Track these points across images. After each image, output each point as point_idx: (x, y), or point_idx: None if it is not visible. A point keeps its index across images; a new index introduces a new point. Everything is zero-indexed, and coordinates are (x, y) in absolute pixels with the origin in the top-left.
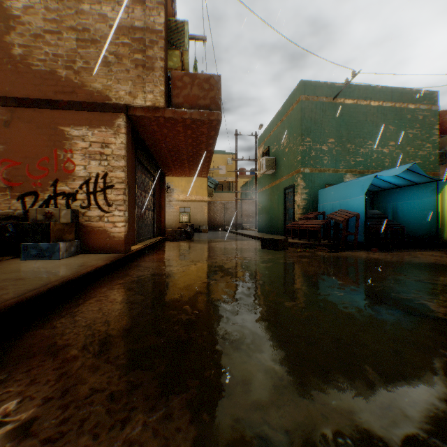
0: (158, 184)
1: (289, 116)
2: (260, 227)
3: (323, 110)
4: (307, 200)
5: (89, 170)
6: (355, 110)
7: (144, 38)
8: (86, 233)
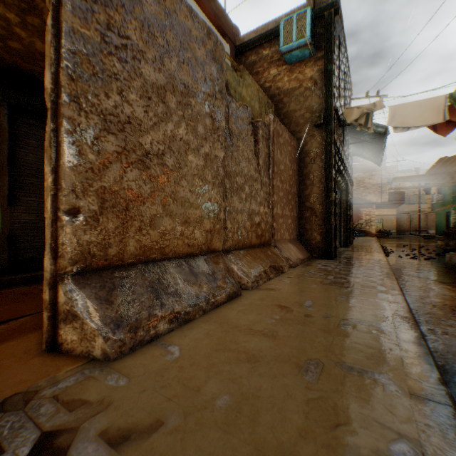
0: None
1: None
2: (435, 232)
3: None
4: (454, 219)
5: (366, 218)
6: None
7: (380, 186)
8: (365, 232)
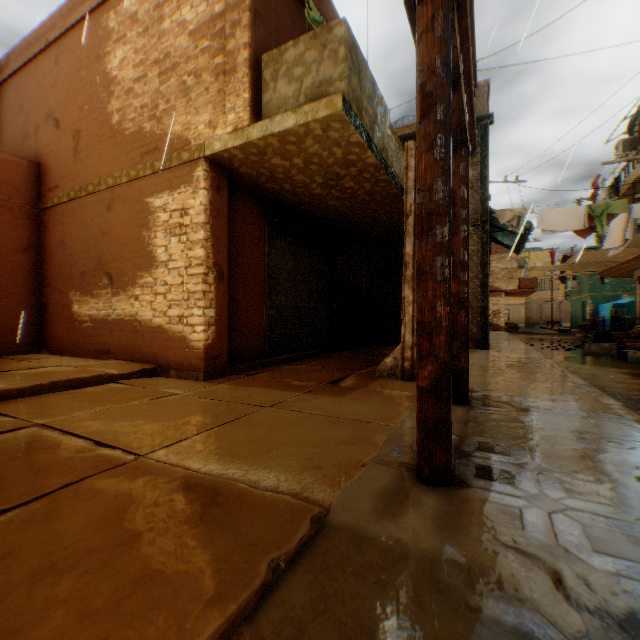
0: None
1: None
2: (570, 325)
3: None
4: (591, 310)
5: (493, 308)
6: None
7: (510, 270)
8: (493, 325)
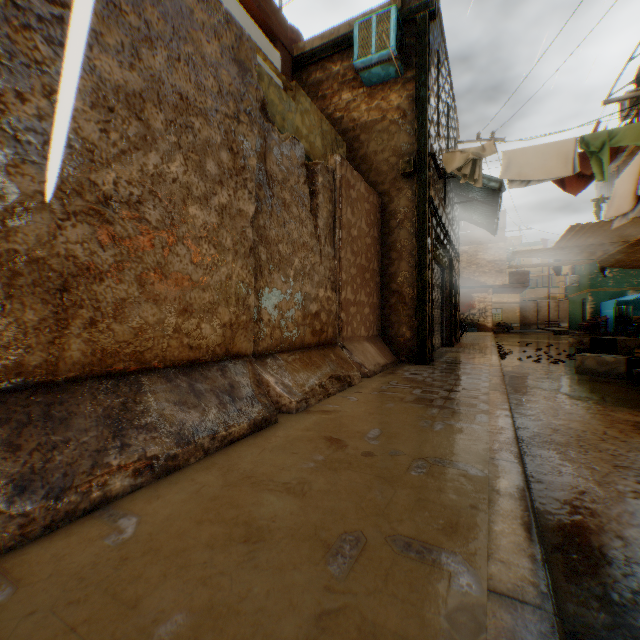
0: None
1: None
2: (569, 325)
3: None
4: (593, 308)
5: (480, 306)
6: None
7: (498, 263)
8: (479, 326)
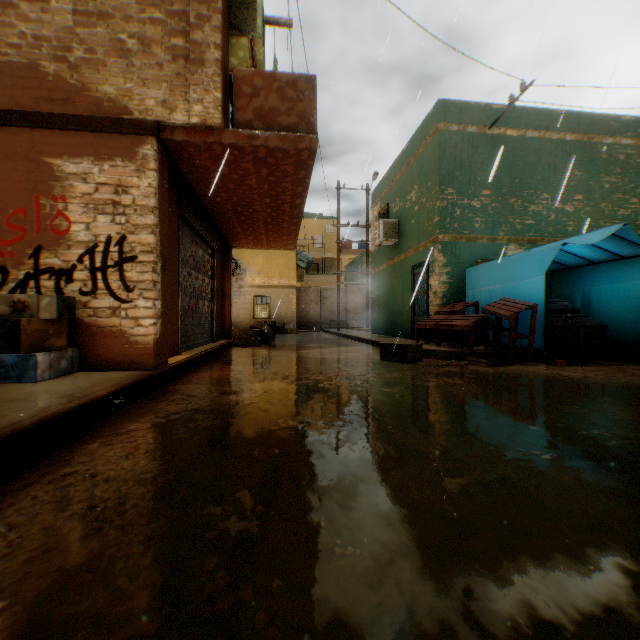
0: (220, 259)
1: (420, 157)
2: (375, 325)
3: (472, 145)
4: (449, 284)
5: (95, 231)
6: (522, 146)
7: (188, 12)
8: (91, 337)
